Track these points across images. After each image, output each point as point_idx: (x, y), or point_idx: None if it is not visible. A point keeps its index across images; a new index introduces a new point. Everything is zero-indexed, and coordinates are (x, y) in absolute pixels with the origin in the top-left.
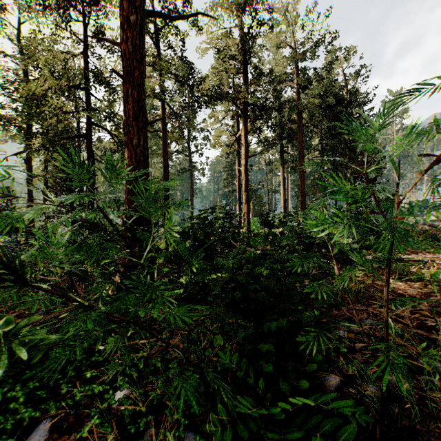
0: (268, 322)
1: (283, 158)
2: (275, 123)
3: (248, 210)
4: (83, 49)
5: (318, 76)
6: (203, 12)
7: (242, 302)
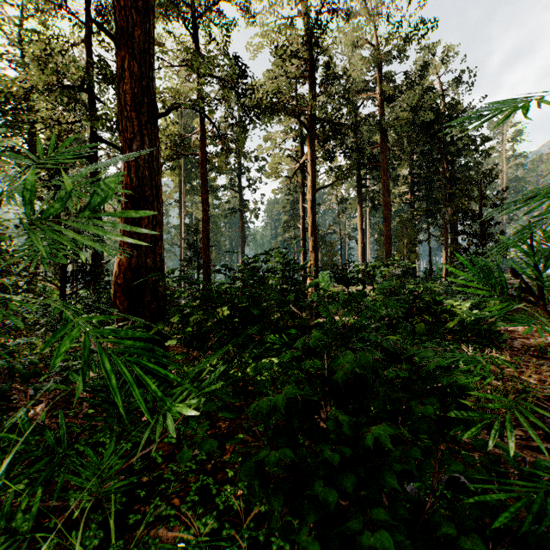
0: None
1: (361, 193)
2: (351, 147)
3: (316, 261)
4: (86, 35)
5: (409, 83)
6: None
7: None
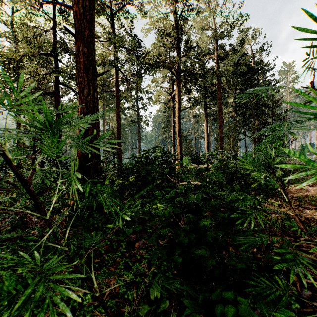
0: (222, 302)
1: (206, 112)
2: (200, 86)
3: (181, 151)
4: (53, 26)
5: (233, 50)
6: (147, 2)
7: (184, 261)
